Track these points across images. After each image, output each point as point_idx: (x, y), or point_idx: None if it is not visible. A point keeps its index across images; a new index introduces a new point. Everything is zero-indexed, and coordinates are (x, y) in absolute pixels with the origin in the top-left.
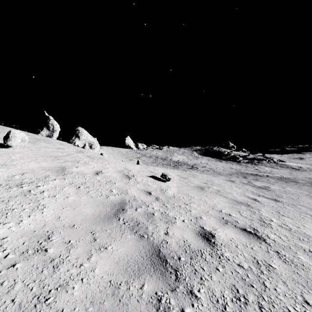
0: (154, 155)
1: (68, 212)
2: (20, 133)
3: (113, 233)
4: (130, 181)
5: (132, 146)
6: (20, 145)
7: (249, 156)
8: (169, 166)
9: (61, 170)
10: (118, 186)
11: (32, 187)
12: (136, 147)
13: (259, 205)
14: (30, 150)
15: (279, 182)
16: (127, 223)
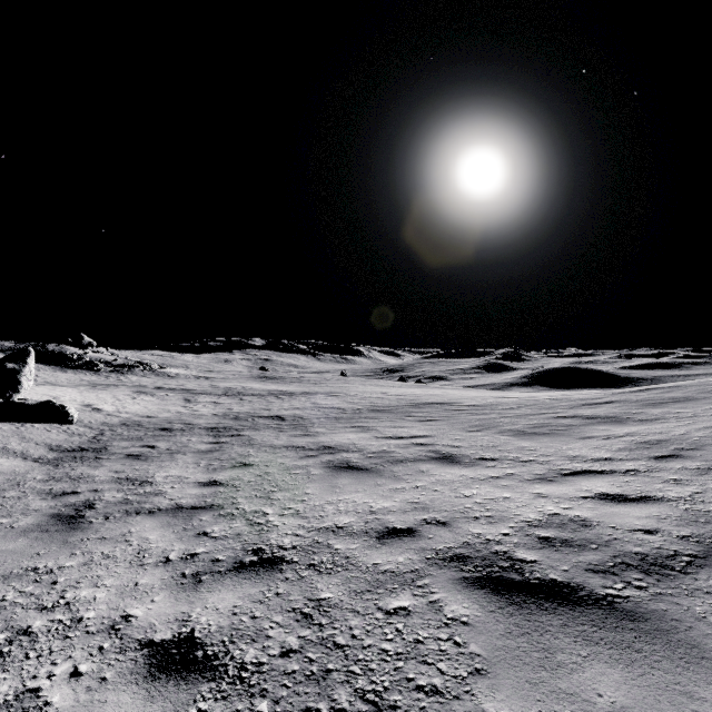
0: None
1: None
2: None
3: None
4: None
5: None
6: None
7: (117, 362)
8: None
9: None
10: None
11: None
12: None
13: (89, 394)
14: None
15: (128, 388)
16: None
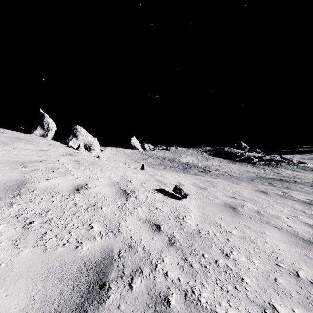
0: (161, 156)
1: None
2: None
3: None
4: (128, 201)
5: (138, 147)
6: None
7: (265, 158)
8: (178, 169)
9: (15, 186)
10: (106, 214)
11: None
12: (142, 148)
13: None
14: None
15: None
16: None
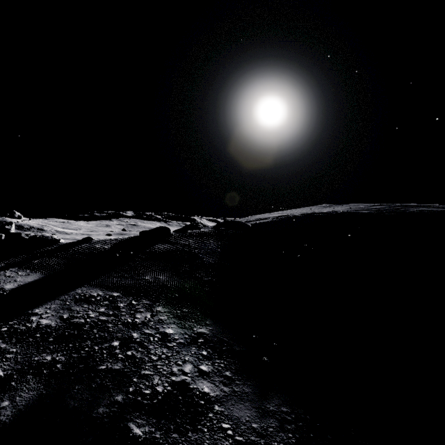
0: None
1: None
2: None
3: None
4: None
5: None
6: None
7: (37, 226)
8: None
9: None
10: None
11: None
12: None
13: None
14: None
15: None
16: None
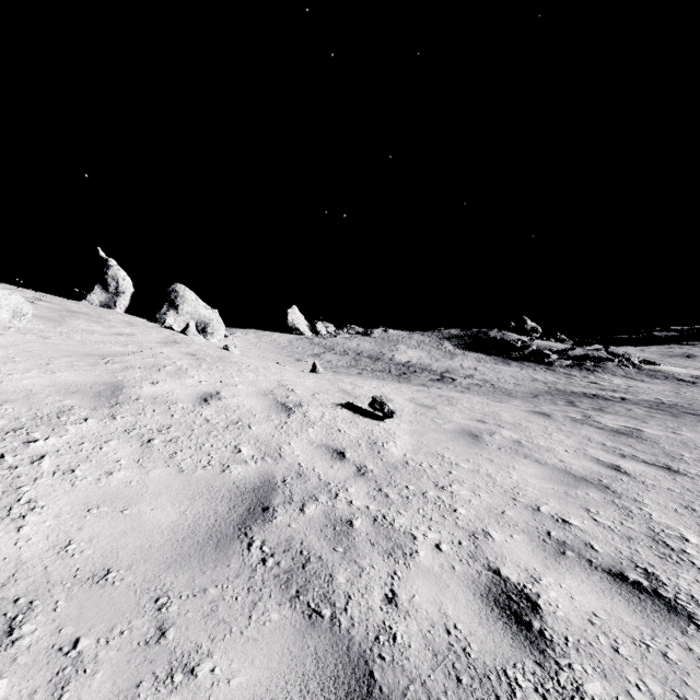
0: (352, 348)
1: (99, 523)
2: (9, 297)
3: (225, 601)
4: (292, 419)
5: (302, 329)
6: (19, 327)
7: (574, 352)
8: (388, 375)
9: (109, 392)
10: (258, 435)
11: (11, 446)
12: (311, 331)
13: (633, 488)
14: (41, 340)
15: (657, 415)
16: (272, 560)
